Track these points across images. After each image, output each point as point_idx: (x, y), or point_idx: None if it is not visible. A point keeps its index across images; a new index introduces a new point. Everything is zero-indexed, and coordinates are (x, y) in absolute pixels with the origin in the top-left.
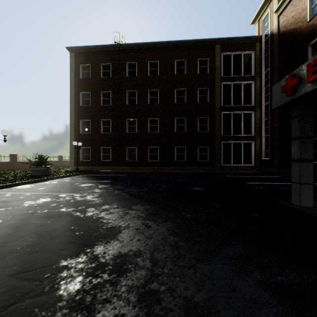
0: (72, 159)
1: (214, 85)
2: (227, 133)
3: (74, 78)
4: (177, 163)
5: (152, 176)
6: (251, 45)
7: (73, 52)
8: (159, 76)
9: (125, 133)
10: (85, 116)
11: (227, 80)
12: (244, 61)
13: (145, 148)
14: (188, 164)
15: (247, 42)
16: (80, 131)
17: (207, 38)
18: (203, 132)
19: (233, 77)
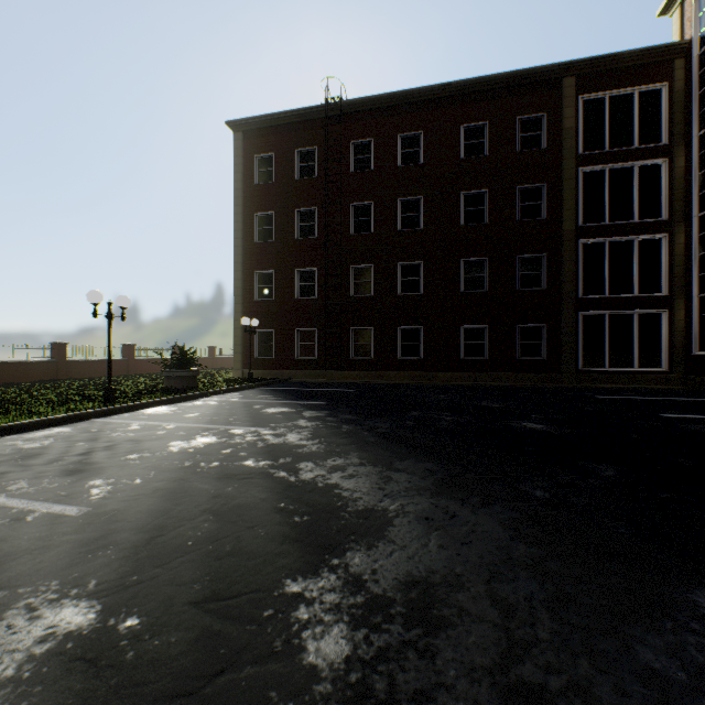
0: (237, 354)
1: (559, 177)
2: (593, 292)
3: (241, 184)
4: (466, 364)
5: (411, 392)
6: (660, 68)
7: (239, 130)
8: (424, 166)
9: (346, 297)
10: (264, 264)
11: (593, 161)
12: (640, 111)
13: (391, 330)
14: (493, 366)
15: (649, 63)
16: (255, 294)
17: (541, 66)
18: (532, 290)
19: (609, 152)
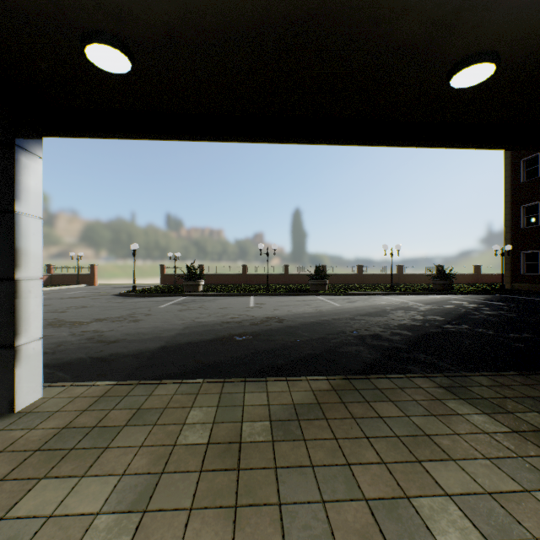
0: (506, 271)
1: None
2: None
3: None
4: None
5: None
6: None
7: None
8: None
9: None
10: (529, 198)
11: None
12: None
13: None
14: None
15: None
16: (520, 224)
17: None
18: None
19: None
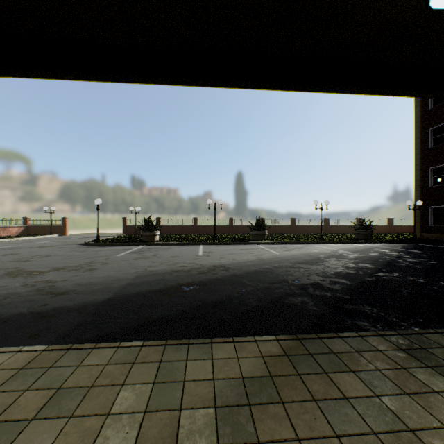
0: (416, 223)
1: None
2: None
3: (418, 113)
4: None
5: None
6: None
7: None
8: None
9: None
10: (436, 161)
11: None
12: None
13: None
14: None
15: None
16: (429, 183)
17: None
18: None
19: None
